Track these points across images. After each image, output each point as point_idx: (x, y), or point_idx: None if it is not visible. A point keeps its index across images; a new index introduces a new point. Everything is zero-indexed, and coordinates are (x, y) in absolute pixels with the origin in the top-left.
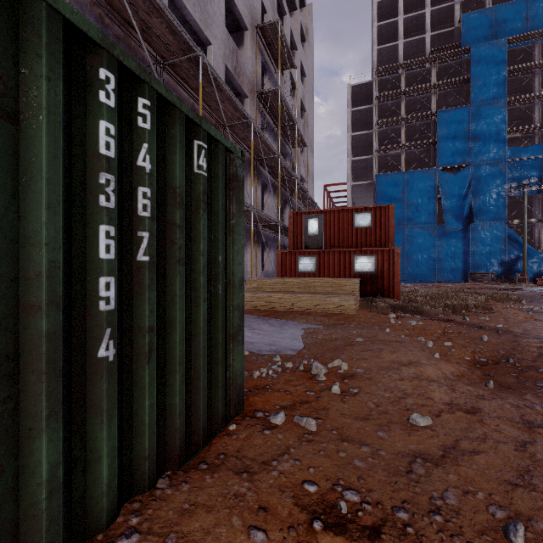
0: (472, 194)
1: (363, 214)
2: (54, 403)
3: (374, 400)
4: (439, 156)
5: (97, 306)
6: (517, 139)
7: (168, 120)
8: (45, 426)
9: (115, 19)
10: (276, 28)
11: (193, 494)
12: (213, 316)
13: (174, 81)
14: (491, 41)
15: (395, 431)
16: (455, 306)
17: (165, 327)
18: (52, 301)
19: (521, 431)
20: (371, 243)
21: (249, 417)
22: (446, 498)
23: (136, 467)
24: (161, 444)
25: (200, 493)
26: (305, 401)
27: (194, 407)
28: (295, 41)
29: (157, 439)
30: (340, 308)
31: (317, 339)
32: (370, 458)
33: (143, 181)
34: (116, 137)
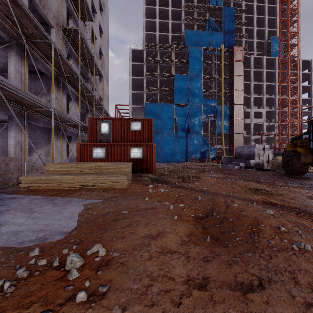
0: (189, 119)
1: (136, 122)
2: None
3: (122, 301)
4: (175, 97)
5: None
6: (206, 95)
7: None
8: None
9: None
10: None
11: None
12: None
13: None
14: (196, 47)
15: None
16: (183, 177)
17: None
18: None
19: (241, 303)
20: (140, 140)
21: None
22: None
23: None
24: None
25: None
26: None
27: None
28: (95, 7)
29: None
30: (117, 184)
31: (92, 215)
32: None
33: None
34: None
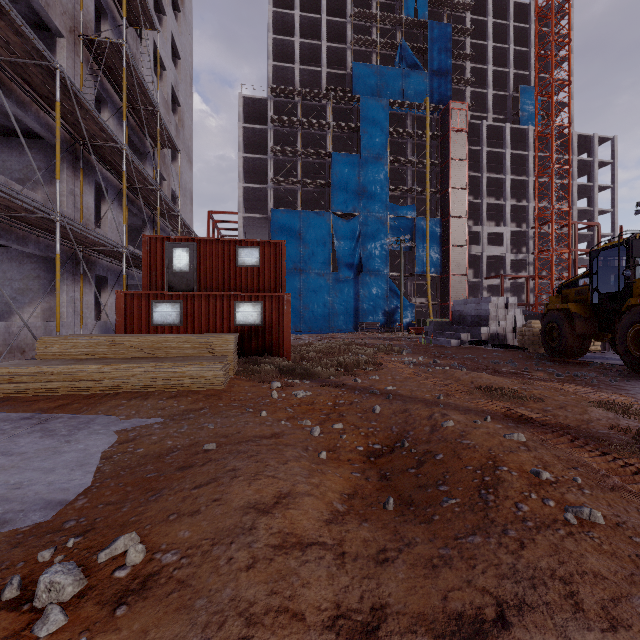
0: (361, 244)
1: (249, 249)
2: None
3: None
4: (333, 200)
5: None
6: (395, 197)
7: None
8: None
9: None
10: None
11: None
12: None
13: None
14: (377, 98)
15: None
16: (347, 365)
17: None
18: None
19: None
20: (259, 287)
21: None
22: None
23: None
24: None
25: None
26: None
27: None
28: (162, 0)
29: None
30: (201, 382)
31: (132, 457)
32: None
33: None
34: None
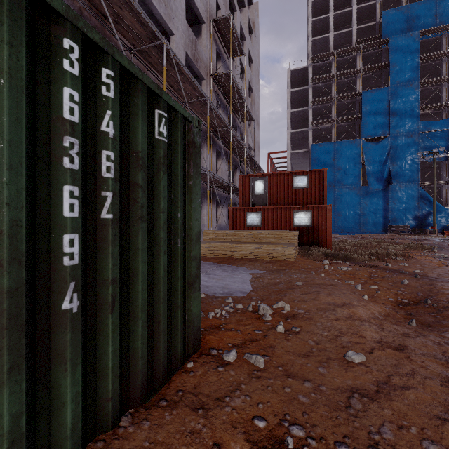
0: (390, 160)
1: (301, 177)
2: (16, 356)
3: (314, 339)
4: (363, 129)
5: (61, 262)
6: (428, 115)
7: (131, 90)
8: (6, 379)
9: (92, 11)
10: (228, 21)
11: (152, 431)
12: (173, 267)
13: (142, 64)
14: (407, 34)
15: (334, 367)
16: (378, 254)
17: (128, 278)
18: (13, 258)
19: (444, 367)
20: (307, 201)
21: (204, 354)
22: (383, 433)
23: (100, 409)
24: (124, 384)
25: (160, 430)
26: (254, 340)
27: (155, 349)
28: (244, 33)
29: (120, 381)
30: (282, 256)
31: (263, 283)
32: (312, 393)
33: (107, 145)
34: (80, 103)
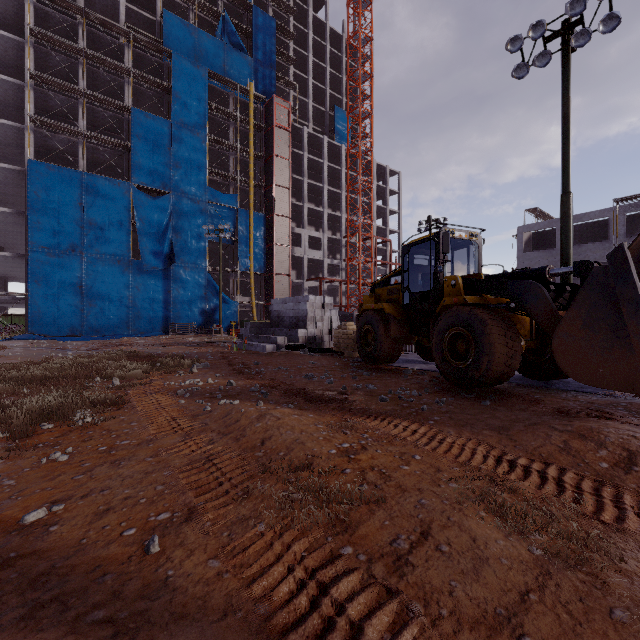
0: (173, 229)
1: None
2: None
3: None
4: (134, 168)
5: None
6: (217, 183)
7: None
8: None
9: None
10: None
11: None
12: None
13: None
14: (193, 61)
15: None
16: (10, 425)
17: None
18: None
19: None
20: None
21: None
22: None
23: None
24: None
25: None
26: None
27: None
28: None
29: None
30: None
31: None
32: None
33: None
34: None
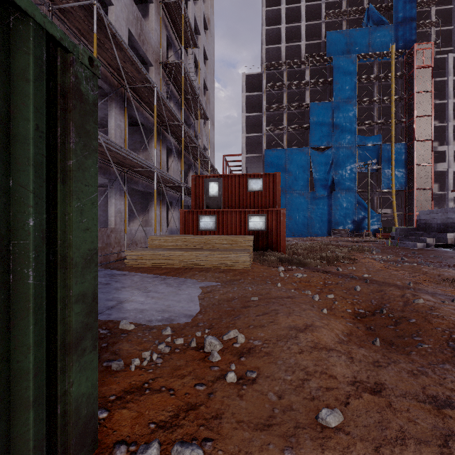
0: (334, 169)
1: (256, 179)
2: None
3: (275, 389)
4: (311, 138)
5: None
6: (363, 130)
7: None
8: None
9: None
10: (180, 7)
11: None
12: (13, 327)
13: (67, 29)
14: (347, 55)
15: (305, 444)
16: (329, 258)
17: None
18: None
19: (433, 417)
20: (262, 205)
21: None
22: None
23: None
24: None
25: None
26: (193, 406)
27: None
28: (198, 26)
29: None
30: (237, 264)
31: (214, 300)
32: None
33: None
34: None
